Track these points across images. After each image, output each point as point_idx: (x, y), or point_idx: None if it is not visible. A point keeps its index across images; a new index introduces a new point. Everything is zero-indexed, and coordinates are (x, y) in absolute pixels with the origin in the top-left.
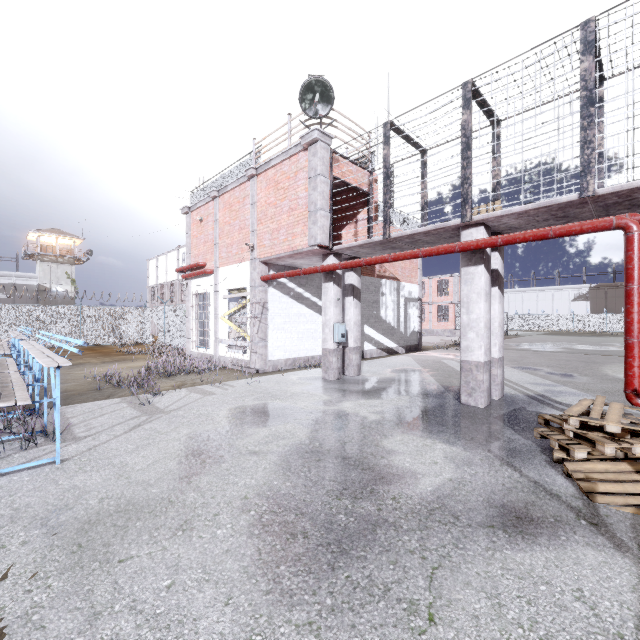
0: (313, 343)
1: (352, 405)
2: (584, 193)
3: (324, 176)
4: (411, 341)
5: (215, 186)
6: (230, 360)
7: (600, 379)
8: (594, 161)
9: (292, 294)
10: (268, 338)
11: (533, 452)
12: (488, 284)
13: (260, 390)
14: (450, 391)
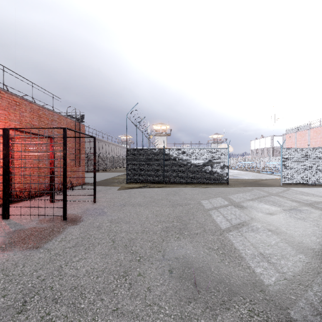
0: None
1: None
2: None
3: None
4: None
5: (295, 129)
6: None
7: None
8: None
9: None
10: None
11: None
12: None
13: None
14: None
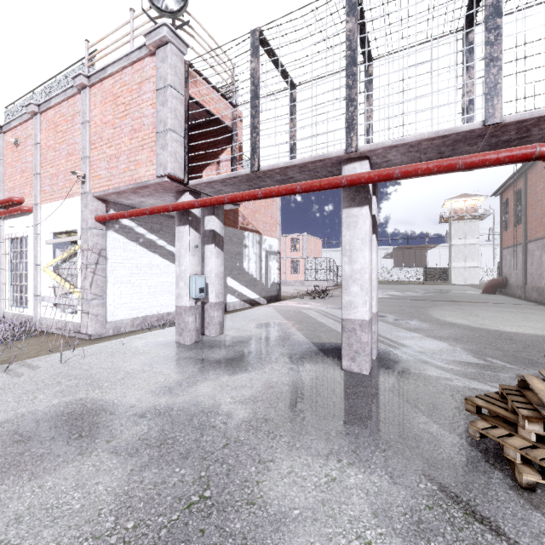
0: (169, 298)
1: (211, 389)
2: (490, 119)
3: (177, 90)
4: (272, 292)
5: (36, 100)
6: (54, 323)
7: (438, 324)
8: (502, 82)
9: (142, 241)
10: (107, 294)
11: (479, 465)
12: (371, 229)
13: (77, 372)
14: (323, 350)
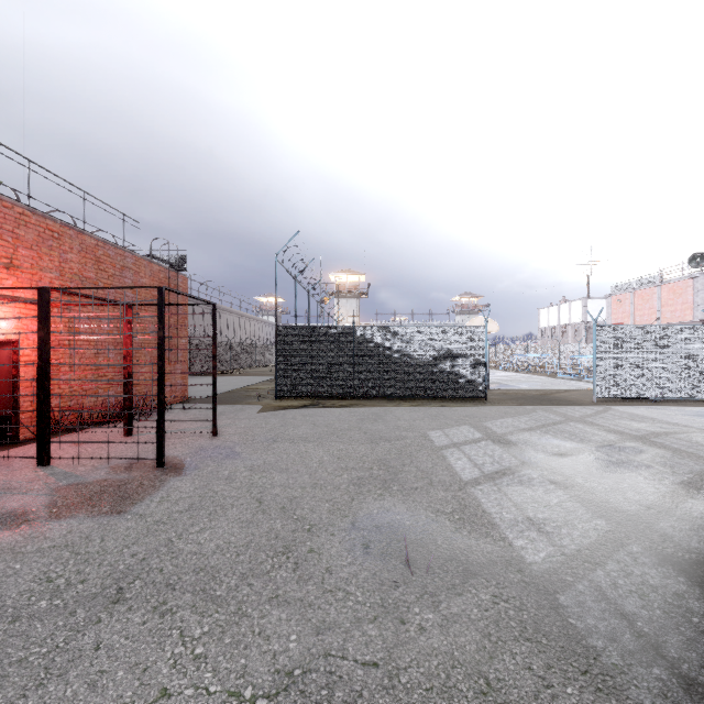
0: None
1: None
2: None
3: (702, 290)
4: None
5: (630, 285)
6: None
7: None
8: None
9: None
10: None
11: None
12: None
13: None
14: None
